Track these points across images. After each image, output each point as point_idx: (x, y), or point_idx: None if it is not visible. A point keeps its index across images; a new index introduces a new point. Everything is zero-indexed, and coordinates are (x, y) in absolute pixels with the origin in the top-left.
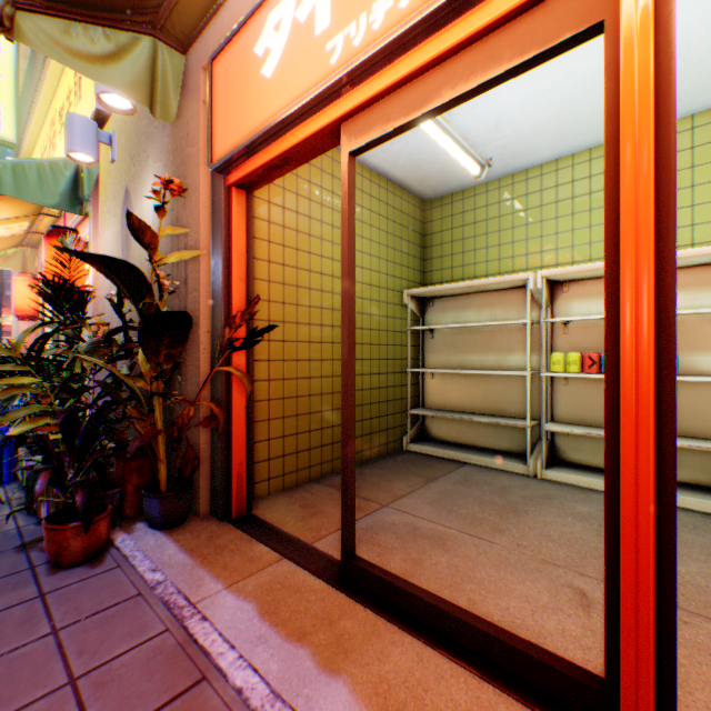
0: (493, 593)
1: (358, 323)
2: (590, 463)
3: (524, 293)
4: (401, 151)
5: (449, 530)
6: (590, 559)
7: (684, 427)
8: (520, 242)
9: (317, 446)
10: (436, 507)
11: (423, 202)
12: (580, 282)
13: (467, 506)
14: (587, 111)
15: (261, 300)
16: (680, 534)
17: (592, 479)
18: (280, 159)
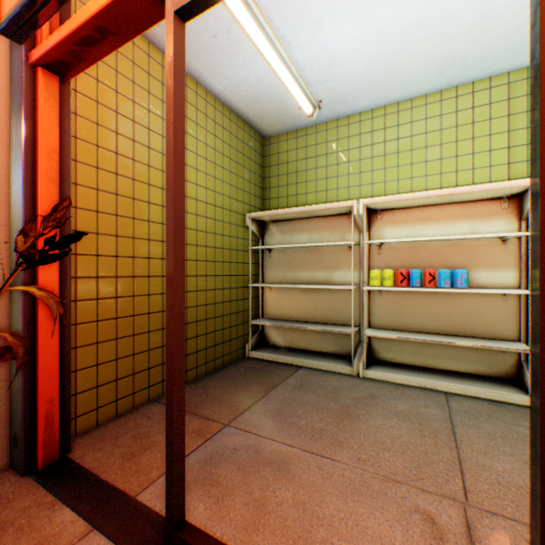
0: (347, 540)
1: (202, 241)
2: (399, 361)
3: (347, 220)
4: (244, 80)
5: (292, 450)
6: (425, 468)
7: (469, 329)
8: (343, 177)
9: (157, 364)
10: (277, 420)
11: (263, 138)
12: (391, 211)
13: (306, 415)
14: (401, 64)
15: (87, 209)
16: (482, 425)
17: (404, 376)
18: (92, 26)
